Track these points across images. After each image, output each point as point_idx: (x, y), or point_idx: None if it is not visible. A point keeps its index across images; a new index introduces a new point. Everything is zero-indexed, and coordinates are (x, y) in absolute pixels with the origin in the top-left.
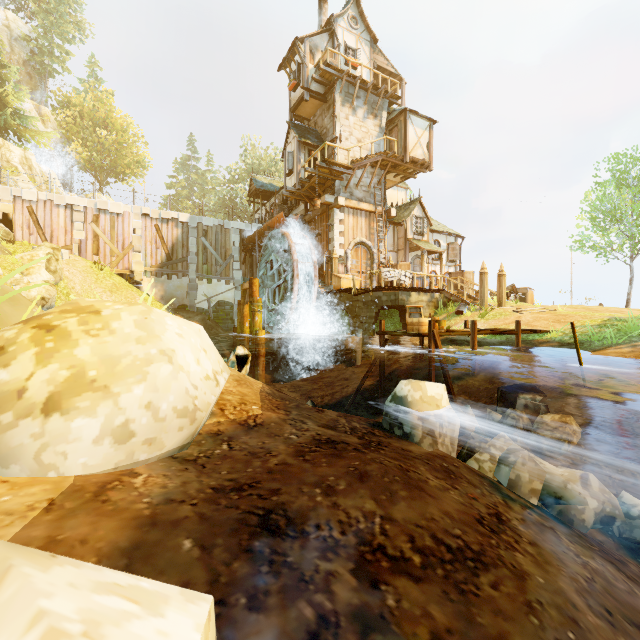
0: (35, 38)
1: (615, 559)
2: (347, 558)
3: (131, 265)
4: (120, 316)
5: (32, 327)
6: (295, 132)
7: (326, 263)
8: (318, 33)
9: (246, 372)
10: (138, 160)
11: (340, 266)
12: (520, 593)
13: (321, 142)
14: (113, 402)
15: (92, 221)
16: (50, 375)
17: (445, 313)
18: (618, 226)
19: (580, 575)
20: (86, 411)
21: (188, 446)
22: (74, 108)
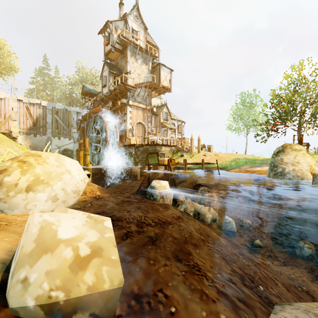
0: None
1: (212, 228)
2: (134, 224)
3: (10, 128)
4: (49, 157)
5: (17, 161)
6: (107, 66)
7: (123, 131)
8: (119, 20)
9: (89, 181)
10: (11, 66)
11: (130, 133)
12: (178, 228)
13: (120, 73)
14: (51, 188)
15: None
16: (27, 178)
17: (176, 156)
18: (242, 121)
19: (197, 227)
20: (41, 191)
21: (75, 205)
22: None
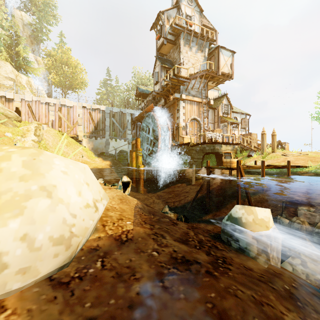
0: (34, 24)
1: None
2: None
3: (77, 132)
4: (10, 157)
5: None
6: (159, 61)
7: (175, 130)
8: (171, 8)
9: (128, 192)
10: (82, 81)
11: (183, 131)
12: None
13: (173, 66)
14: None
15: (58, 110)
16: None
17: (241, 156)
18: None
19: None
20: None
21: (67, 265)
22: (52, 57)
